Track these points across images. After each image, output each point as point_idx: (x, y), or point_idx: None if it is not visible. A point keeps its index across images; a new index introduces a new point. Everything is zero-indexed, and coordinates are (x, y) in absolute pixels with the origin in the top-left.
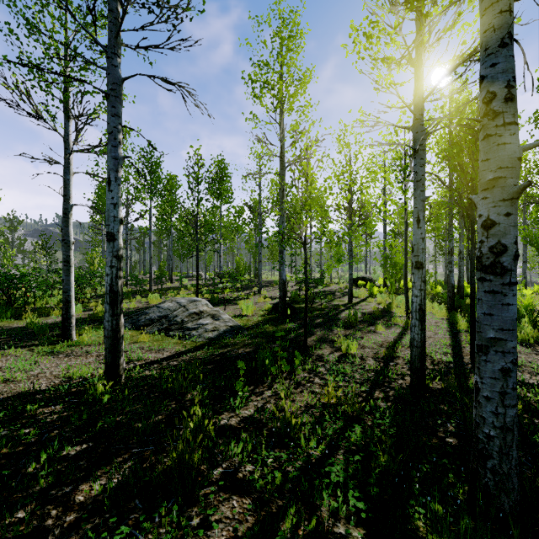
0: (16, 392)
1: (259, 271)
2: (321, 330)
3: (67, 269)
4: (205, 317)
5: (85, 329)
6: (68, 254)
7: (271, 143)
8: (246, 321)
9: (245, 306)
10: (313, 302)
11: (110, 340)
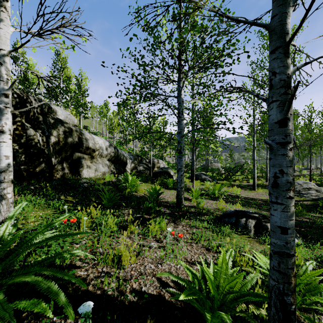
0: (250, 197)
1: None
2: None
3: (254, 168)
4: (311, 190)
5: (258, 188)
6: (254, 163)
7: None
8: None
9: None
10: None
11: None
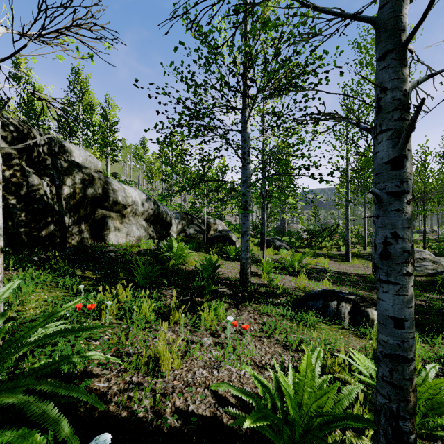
0: (343, 271)
1: None
2: None
3: (347, 231)
4: (426, 261)
5: (353, 258)
6: (348, 224)
7: None
8: None
9: None
10: None
11: (374, 260)
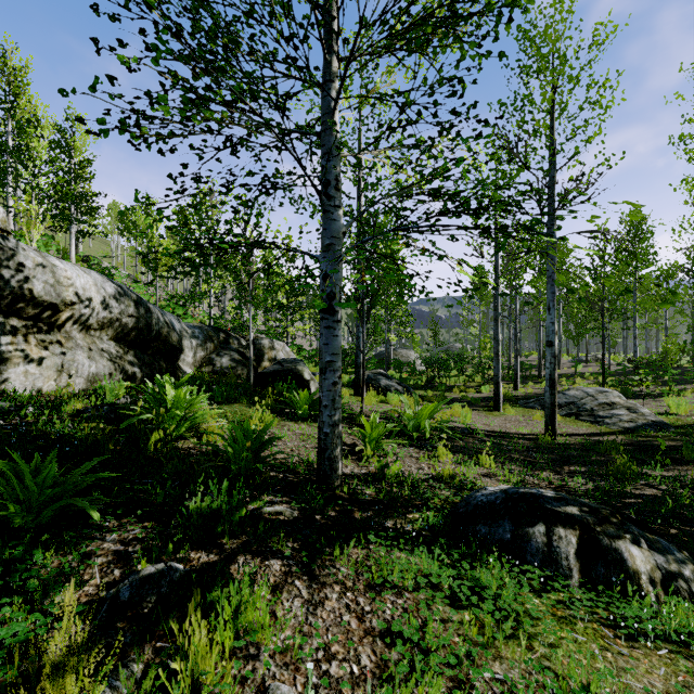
0: (497, 431)
1: None
2: None
3: (497, 360)
4: (618, 408)
5: (504, 405)
6: (498, 349)
7: None
8: (674, 420)
9: (674, 404)
10: None
11: (549, 410)
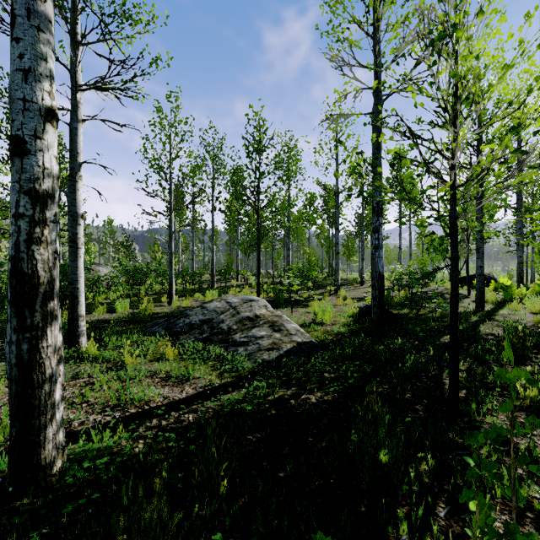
0: None
1: (336, 266)
2: (461, 360)
3: (73, 252)
4: (260, 324)
5: (107, 334)
6: (75, 231)
7: (360, 64)
8: (322, 333)
9: (320, 311)
10: (418, 307)
11: (16, 387)
